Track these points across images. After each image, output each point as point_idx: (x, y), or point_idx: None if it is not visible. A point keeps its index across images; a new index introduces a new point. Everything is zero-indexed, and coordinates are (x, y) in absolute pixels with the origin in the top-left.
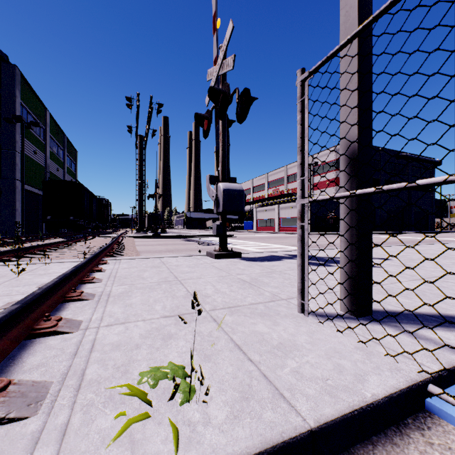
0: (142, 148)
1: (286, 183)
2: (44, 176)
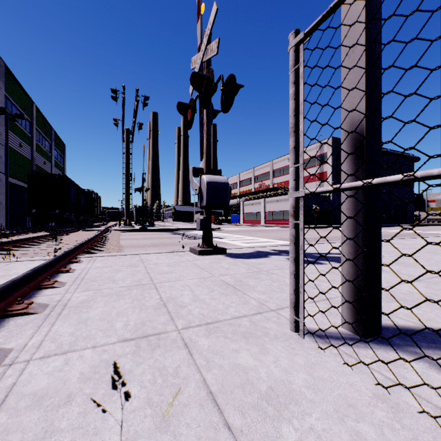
0: (129, 142)
1: (271, 177)
2: (30, 169)
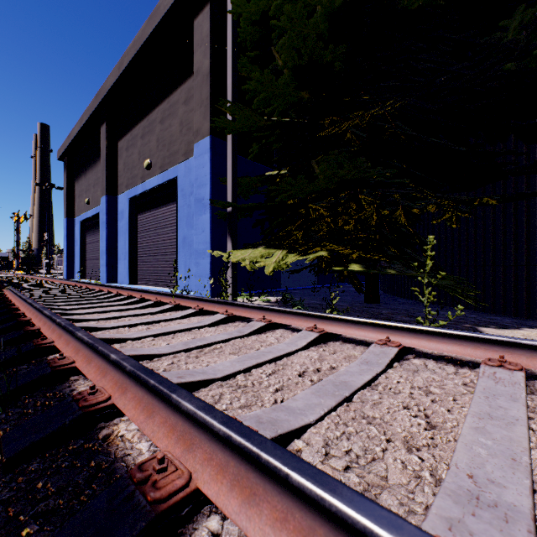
0: (19, 224)
1: None
2: None
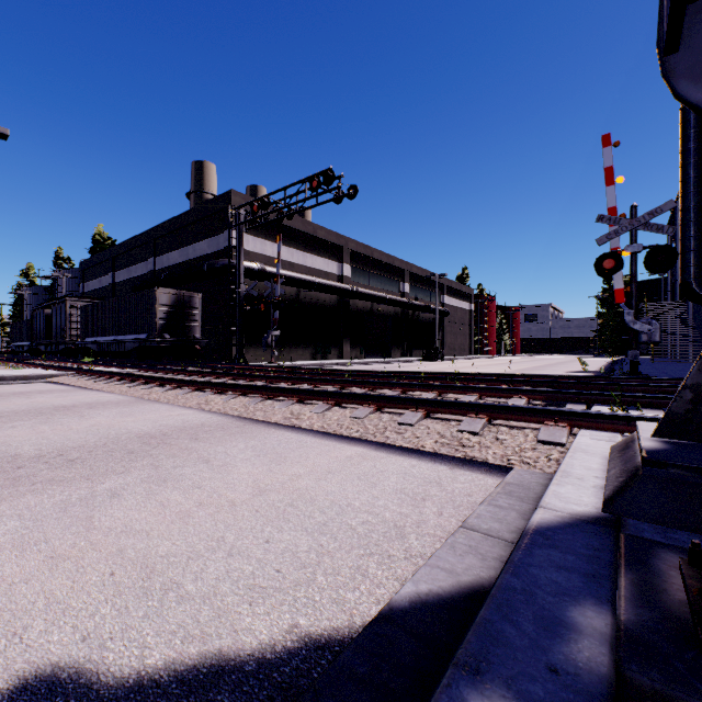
0: None
1: None
2: None
